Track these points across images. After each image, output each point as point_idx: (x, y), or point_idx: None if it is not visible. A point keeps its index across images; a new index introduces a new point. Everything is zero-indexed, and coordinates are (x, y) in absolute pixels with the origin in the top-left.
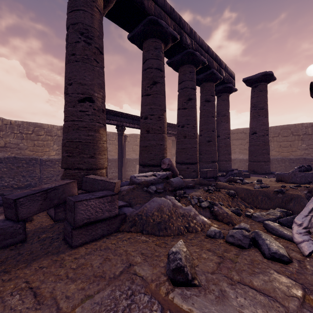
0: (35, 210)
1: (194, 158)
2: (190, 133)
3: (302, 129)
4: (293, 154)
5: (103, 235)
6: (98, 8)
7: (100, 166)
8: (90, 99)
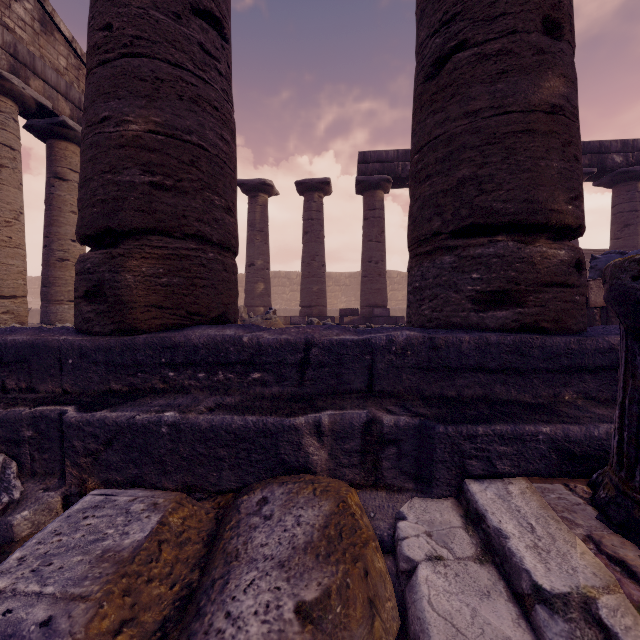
0: None
1: None
2: None
3: None
4: None
5: None
6: None
7: None
8: None
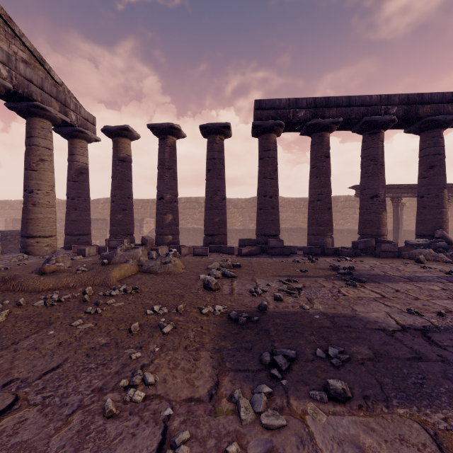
0: (362, 247)
1: None
2: None
3: None
4: None
5: (390, 257)
6: (381, 140)
7: (383, 234)
8: (376, 196)
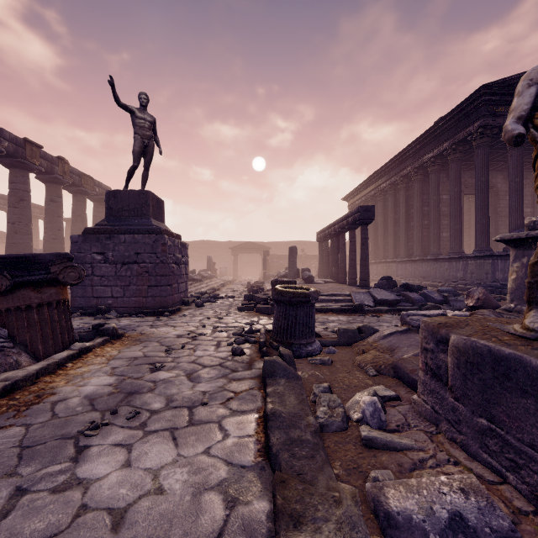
0: None
1: None
2: None
3: None
4: None
5: None
6: None
7: None
8: None
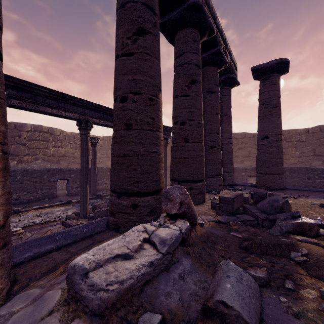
0: None
1: (201, 172)
2: (194, 134)
3: (296, 136)
4: (286, 162)
5: None
6: None
7: None
8: None
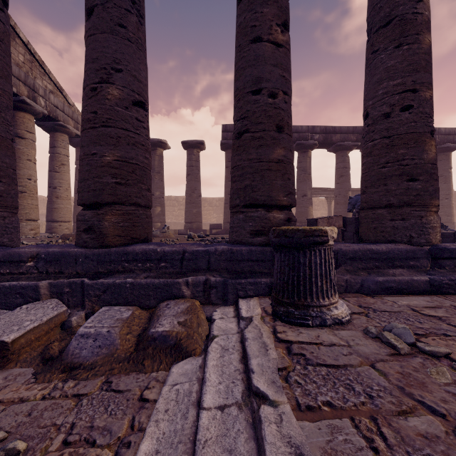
0: None
1: None
2: None
3: None
4: None
5: None
6: (308, 157)
7: None
8: (305, 195)
